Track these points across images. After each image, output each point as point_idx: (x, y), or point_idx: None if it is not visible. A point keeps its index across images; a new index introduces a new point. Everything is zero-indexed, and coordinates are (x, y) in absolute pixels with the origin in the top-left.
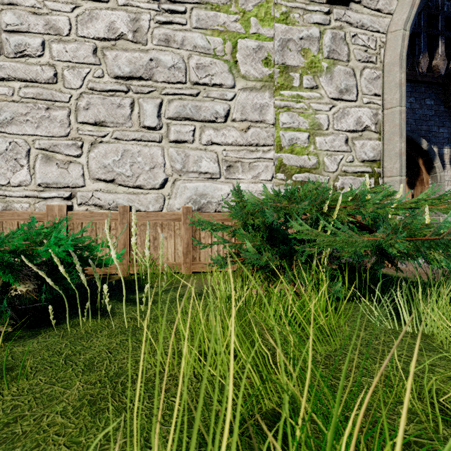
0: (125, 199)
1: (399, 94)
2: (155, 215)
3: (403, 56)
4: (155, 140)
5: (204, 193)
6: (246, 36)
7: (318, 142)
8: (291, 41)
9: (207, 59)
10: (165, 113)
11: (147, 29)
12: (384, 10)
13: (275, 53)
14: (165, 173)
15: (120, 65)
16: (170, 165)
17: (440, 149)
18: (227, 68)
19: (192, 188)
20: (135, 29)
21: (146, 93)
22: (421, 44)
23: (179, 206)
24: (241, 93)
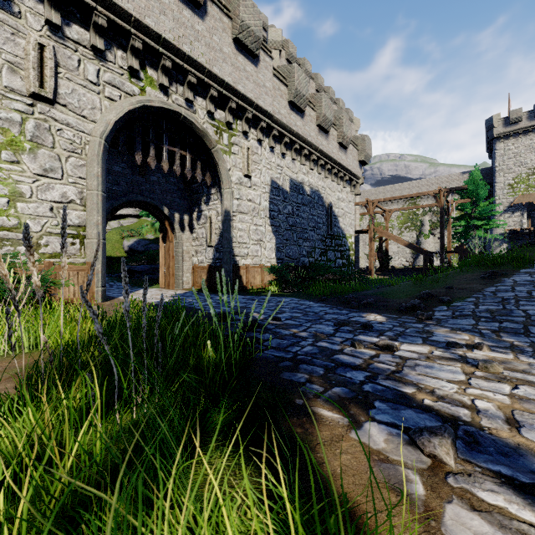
0: None
1: (96, 182)
2: None
3: (100, 156)
4: None
5: None
6: None
7: (20, 207)
8: None
9: None
10: None
11: None
12: (89, 118)
13: None
14: None
15: None
16: None
17: (182, 215)
18: None
19: None
20: None
21: None
22: (137, 144)
23: None
24: None
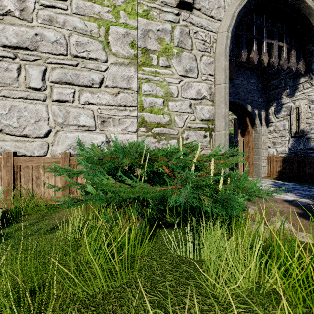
0: (12, 145)
1: (224, 75)
2: (37, 159)
3: (227, 49)
4: (40, 99)
5: (82, 141)
6: (117, 25)
7: (170, 106)
8: (151, 32)
9: (85, 38)
10: (48, 77)
11: (33, 10)
12: (216, 17)
13: (139, 39)
14: (48, 125)
15: (7, 36)
16: (53, 119)
17: (259, 111)
18: (102, 46)
19: (72, 137)
20: (22, 9)
21: (31, 61)
22: (243, 42)
23: (61, 151)
24: (112, 66)
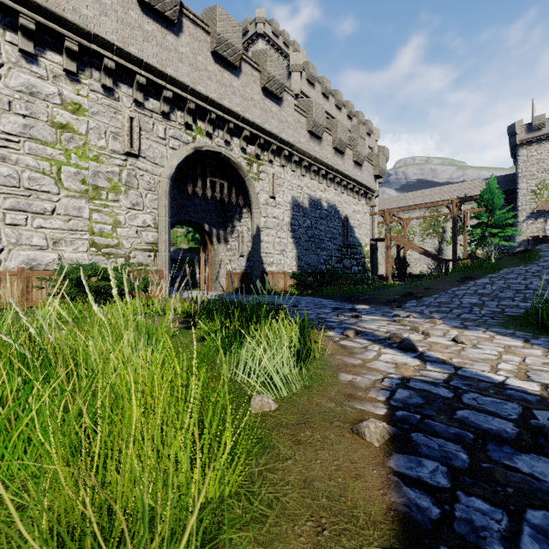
0: None
1: (165, 211)
2: None
3: (167, 192)
4: None
5: (35, 258)
6: (69, 165)
7: (119, 231)
8: (101, 173)
9: (38, 174)
10: (1, 205)
11: None
12: (160, 164)
13: (90, 178)
14: (1, 245)
15: None
16: (7, 240)
17: (218, 230)
18: (54, 182)
19: (25, 255)
20: None
21: None
22: (189, 179)
23: (14, 266)
24: (64, 198)
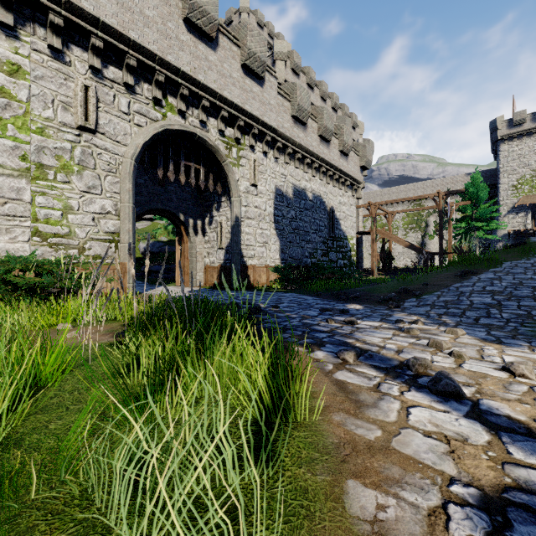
0: None
1: (128, 196)
2: None
3: (131, 174)
4: None
5: None
6: (4, 137)
7: (70, 218)
8: (47, 148)
9: None
10: None
11: None
12: (122, 143)
13: (32, 154)
14: None
15: None
16: None
17: (195, 221)
18: None
19: None
20: None
21: None
22: (159, 161)
23: None
24: None
